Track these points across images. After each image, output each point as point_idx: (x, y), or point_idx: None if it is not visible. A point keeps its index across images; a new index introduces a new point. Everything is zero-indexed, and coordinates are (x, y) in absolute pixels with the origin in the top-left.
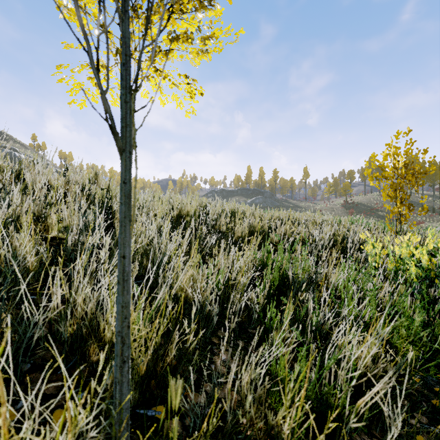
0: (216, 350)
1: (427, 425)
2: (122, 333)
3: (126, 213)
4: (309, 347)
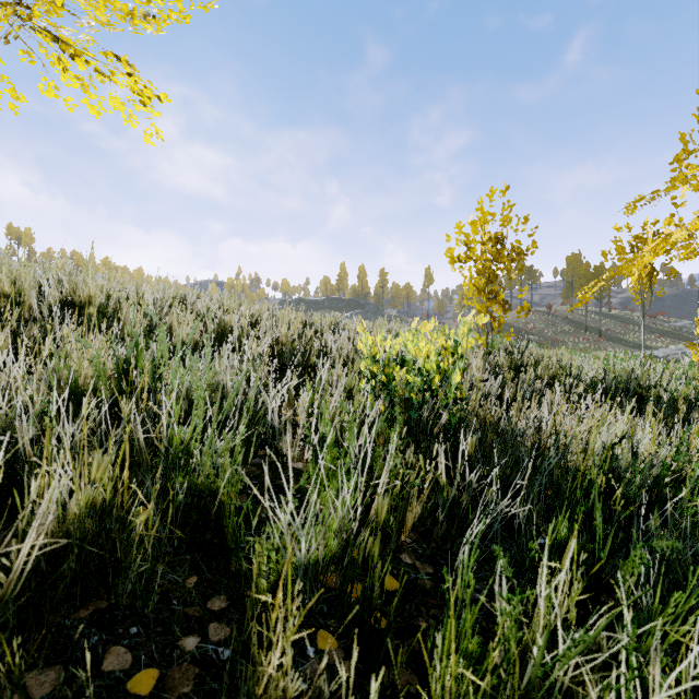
0: None
1: (215, 646)
2: None
3: None
4: None
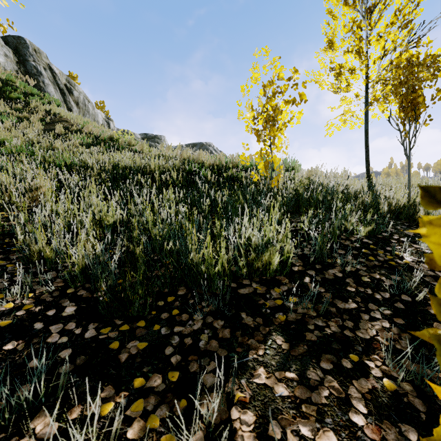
0: None
1: None
2: (409, 189)
3: (409, 170)
4: None
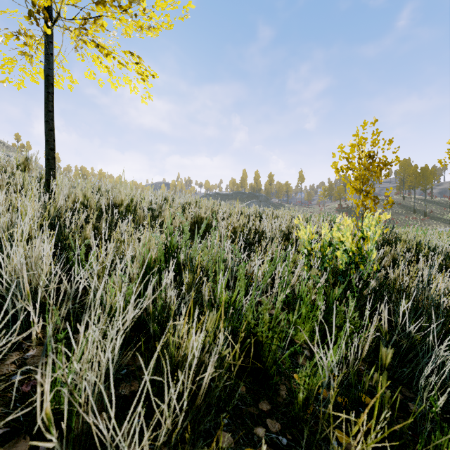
0: (28, 344)
1: (276, 435)
2: None
3: None
4: (158, 339)
